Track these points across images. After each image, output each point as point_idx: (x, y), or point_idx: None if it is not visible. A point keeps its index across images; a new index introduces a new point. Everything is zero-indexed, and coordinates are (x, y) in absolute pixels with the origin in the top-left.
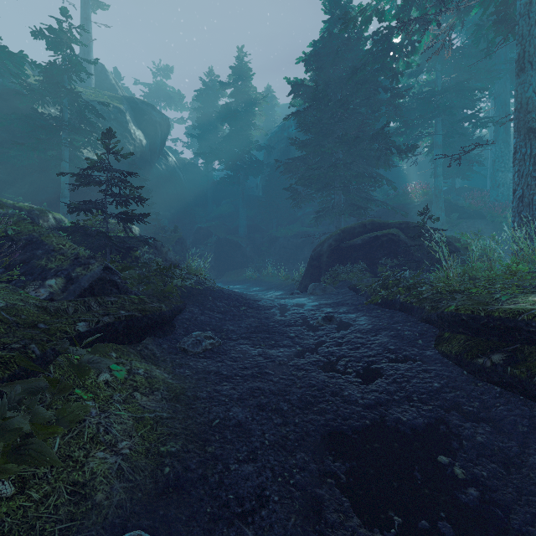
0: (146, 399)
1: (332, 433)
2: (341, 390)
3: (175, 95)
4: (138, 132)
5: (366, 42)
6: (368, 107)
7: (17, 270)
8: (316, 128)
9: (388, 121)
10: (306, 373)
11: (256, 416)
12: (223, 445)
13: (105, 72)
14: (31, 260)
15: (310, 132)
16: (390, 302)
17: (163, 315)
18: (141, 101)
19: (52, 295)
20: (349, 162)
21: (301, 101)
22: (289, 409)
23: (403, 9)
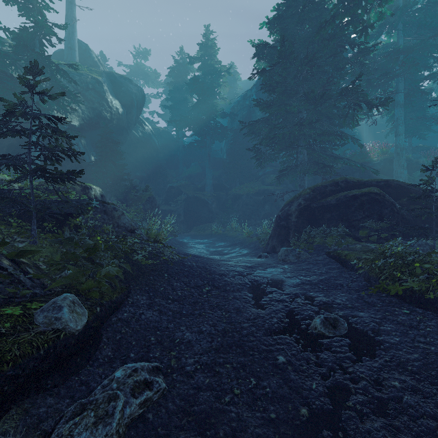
0: None
1: None
2: None
3: (152, 74)
4: (115, 101)
5: None
6: (332, 66)
7: None
8: (280, 88)
9: (360, 73)
10: None
11: None
12: None
13: (89, 51)
14: None
15: (274, 93)
16: (422, 297)
17: (60, 347)
18: (119, 76)
19: None
20: (313, 121)
21: (265, 64)
22: None
23: None
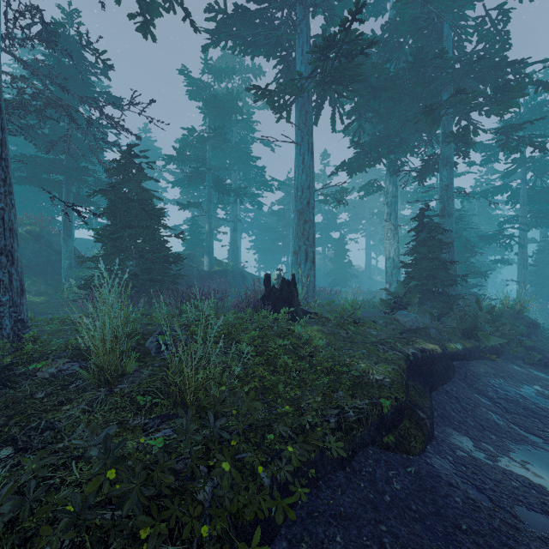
0: None
1: None
2: None
3: None
4: None
5: None
6: None
7: None
8: None
9: None
10: None
11: None
12: None
13: None
14: None
15: None
16: (259, 521)
17: None
18: None
19: None
20: None
21: None
22: None
23: None
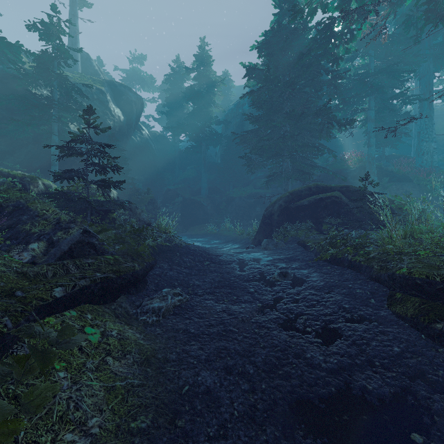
0: (118, 364)
1: (300, 401)
2: (303, 352)
3: (148, 78)
4: (117, 110)
5: (310, 31)
6: (311, 87)
7: (3, 235)
8: (267, 105)
9: (330, 98)
10: (267, 332)
11: (224, 381)
12: (193, 417)
13: (90, 60)
14: (16, 225)
15: (262, 109)
16: (339, 260)
17: (136, 274)
18: (119, 84)
19: (34, 258)
20: (296, 134)
21: (255, 83)
22: (255, 372)
23: (344, 2)
